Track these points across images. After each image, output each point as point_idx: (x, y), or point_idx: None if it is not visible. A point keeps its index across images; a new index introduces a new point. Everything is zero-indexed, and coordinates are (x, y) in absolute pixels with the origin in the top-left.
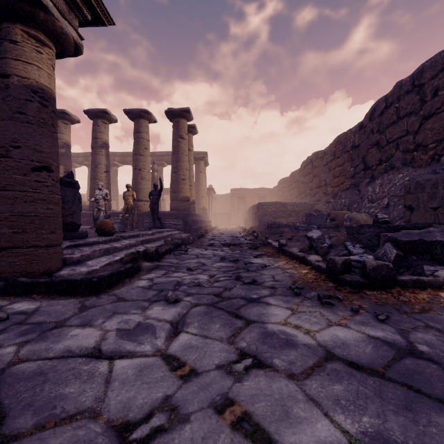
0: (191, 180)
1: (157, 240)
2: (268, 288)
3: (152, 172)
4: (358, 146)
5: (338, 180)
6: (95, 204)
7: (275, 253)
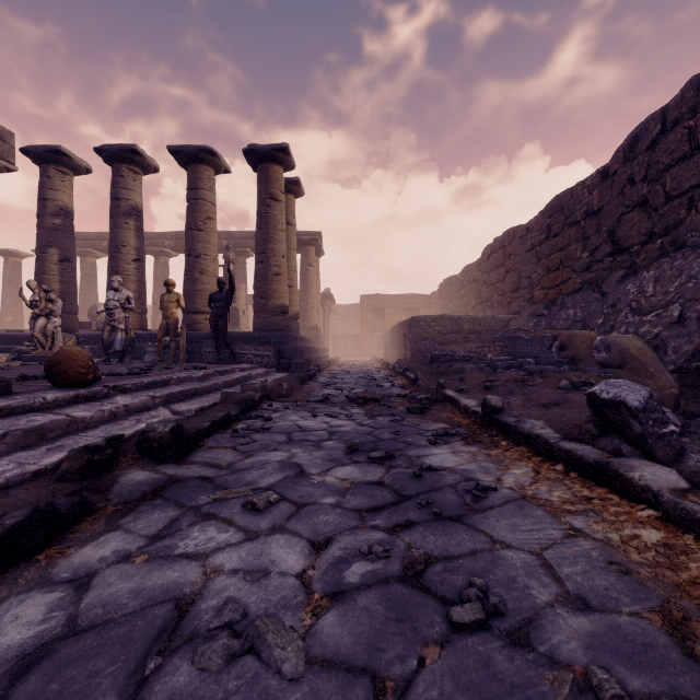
0: (291, 276)
1: (213, 390)
2: (591, 698)
3: (226, 264)
4: (598, 210)
5: (557, 275)
6: (106, 317)
7: (477, 429)
